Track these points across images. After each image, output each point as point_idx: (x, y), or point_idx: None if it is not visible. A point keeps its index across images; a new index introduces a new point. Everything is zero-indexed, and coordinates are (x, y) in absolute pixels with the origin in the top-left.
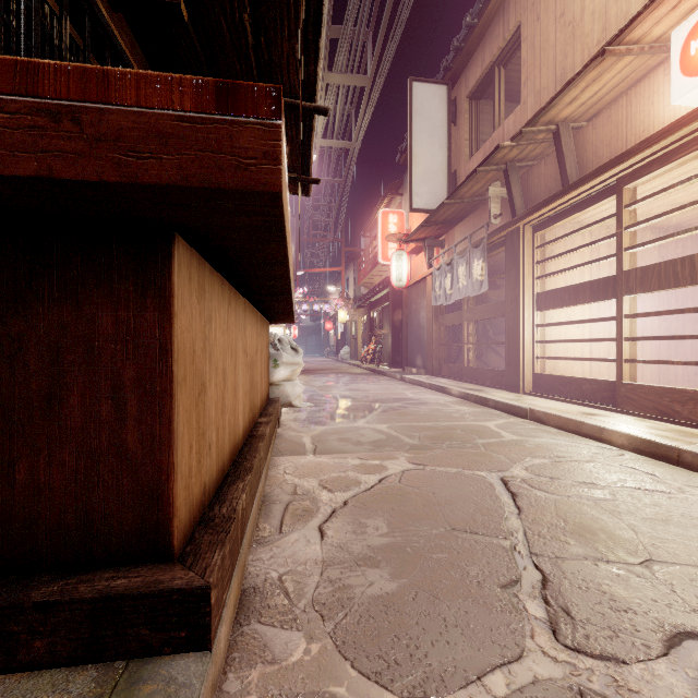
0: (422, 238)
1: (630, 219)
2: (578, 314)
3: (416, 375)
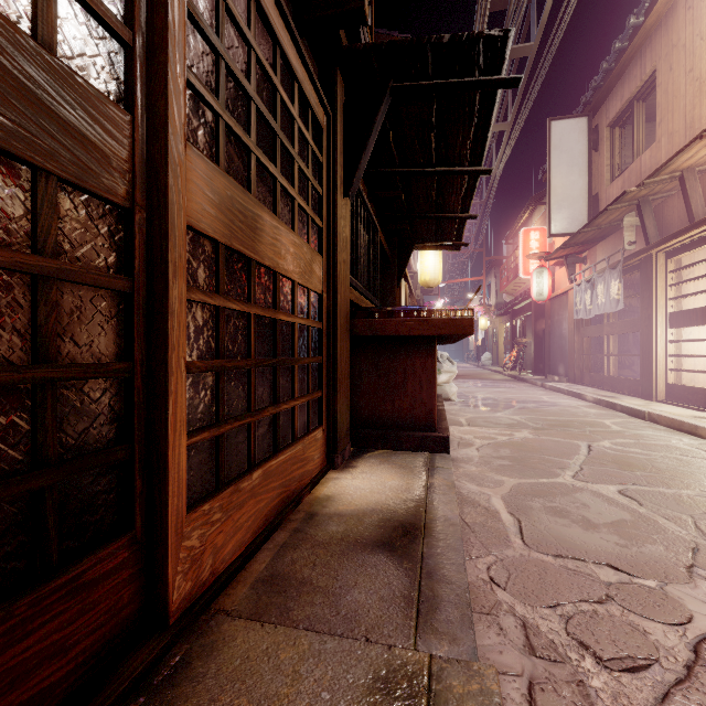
0: (563, 255)
1: None
2: None
3: (556, 383)
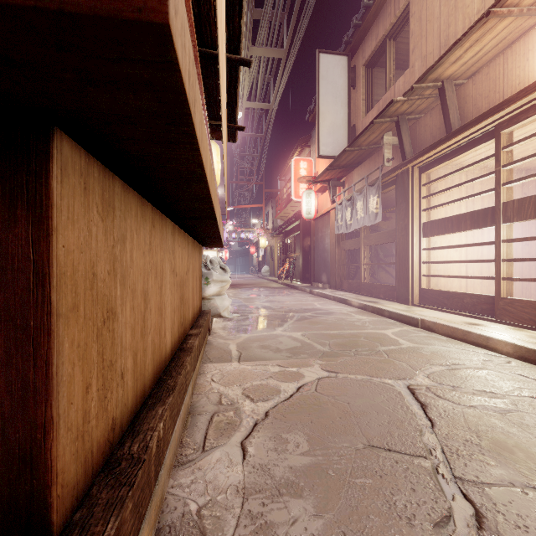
0: (327, 179)
1: (507, 159)
2: (456, 240)
3: (322, 289)
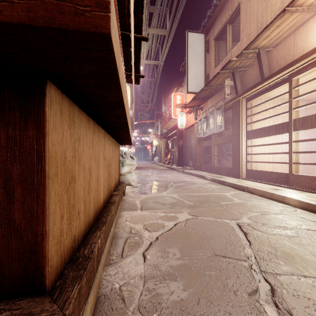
0: (192, 106)
1: (296, 94)
2: (267, 141)
3: (189, 170)
